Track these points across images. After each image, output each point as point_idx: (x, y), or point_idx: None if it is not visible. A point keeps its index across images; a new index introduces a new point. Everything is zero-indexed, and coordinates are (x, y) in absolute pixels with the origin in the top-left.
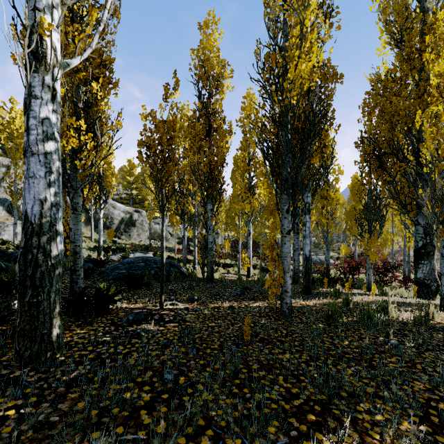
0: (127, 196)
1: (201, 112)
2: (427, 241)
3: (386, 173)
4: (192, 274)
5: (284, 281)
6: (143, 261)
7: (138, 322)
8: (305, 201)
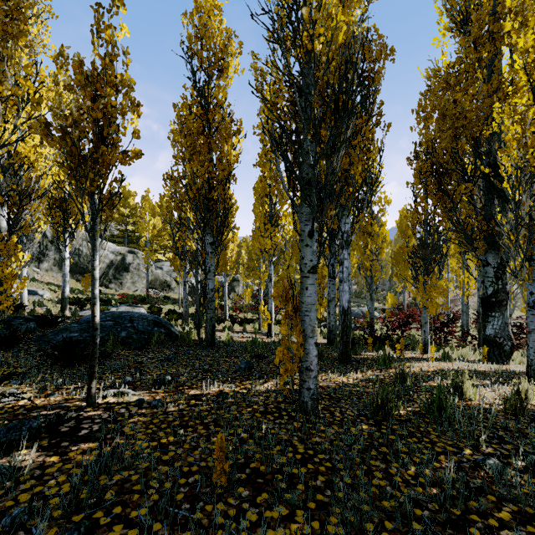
0: (120, 233)
1: (195, 100)
2: (498, 286)
3: (448, 197)
4: (185, 336)
5: (306, 351)
6: (112, 319)
7: (10, 446)
8: (342, 230)
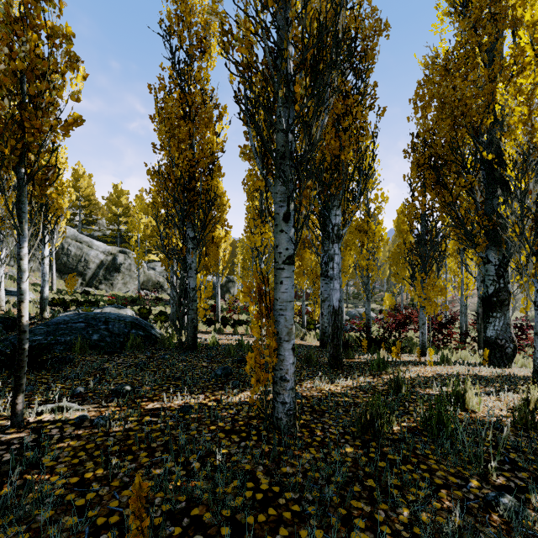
0: (112, 233)
1: (173, 81)
2: (500, 285)
3: (446, 190)
4: (164, 338)
5: (280, 358)
6: (84, 320)
7: None
8: (333, 222)
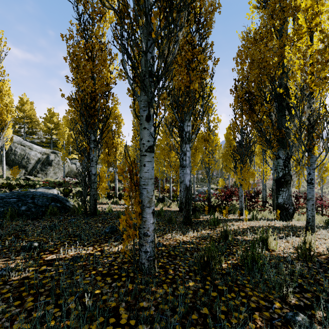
0: (47, 140)
1: (79, 33)
2: (285, 171)
3: (255, 114)
4: (74, 208)
5: (143, 219)
6: (16, 197)
7: None
8: (185, 130)
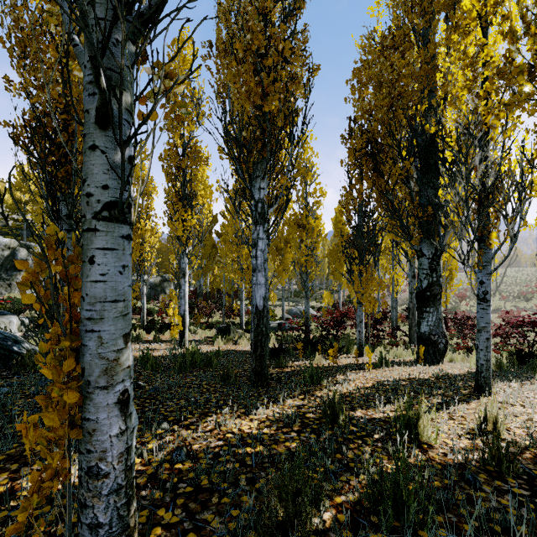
0: (15, 223)
1: None
2: (433, 279)
3: (383, 179)
4: (26, 358)
5: (87, 426)
6: None
7: None
8: (256, 198)
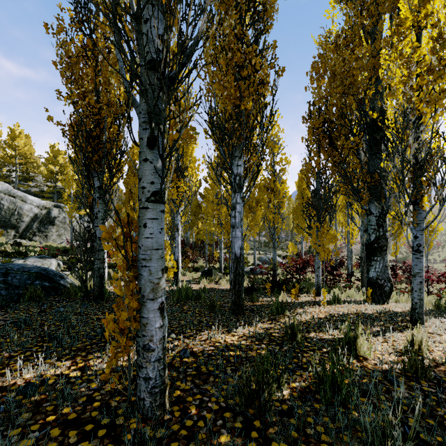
0: (49, 189)
1: (74, 24)
2: (380, 233)
3: (337, 152)
4: (70, 289)
5: (143, 321)
6: None
7: None
8: (235, 172)
